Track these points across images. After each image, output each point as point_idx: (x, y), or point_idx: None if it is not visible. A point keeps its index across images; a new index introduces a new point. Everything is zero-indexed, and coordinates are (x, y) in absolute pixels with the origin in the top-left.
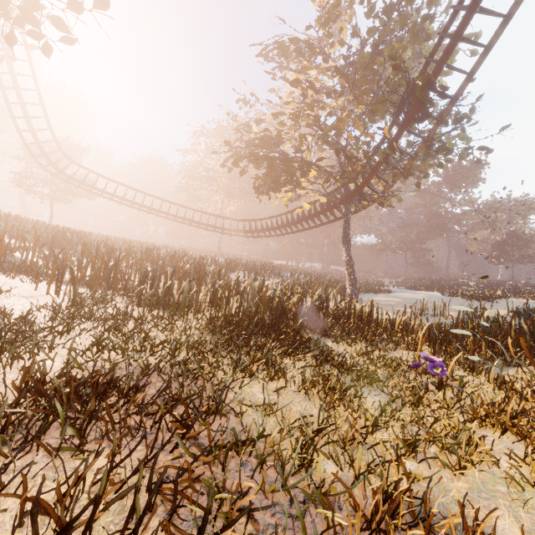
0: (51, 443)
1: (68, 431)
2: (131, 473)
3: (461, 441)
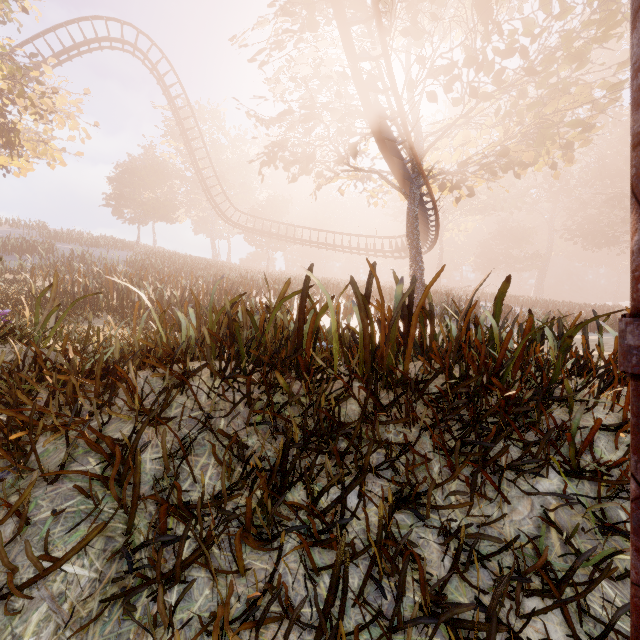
0: None
1: None
2: None
3: None
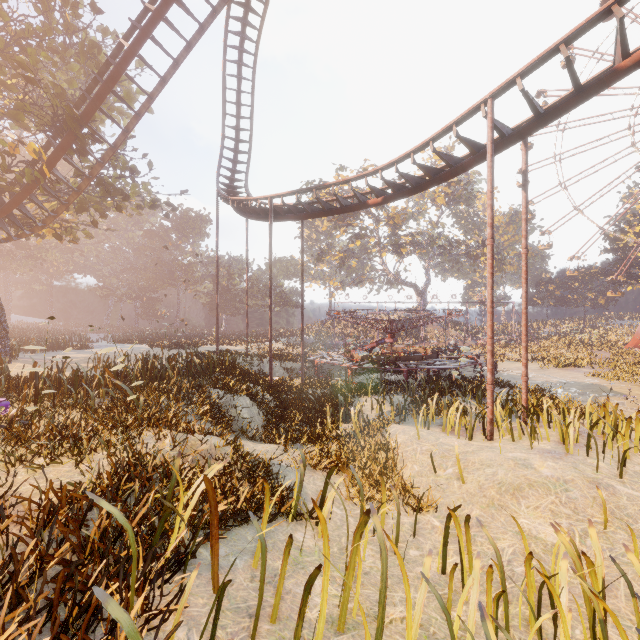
0: None
1: None
2: None
3: None
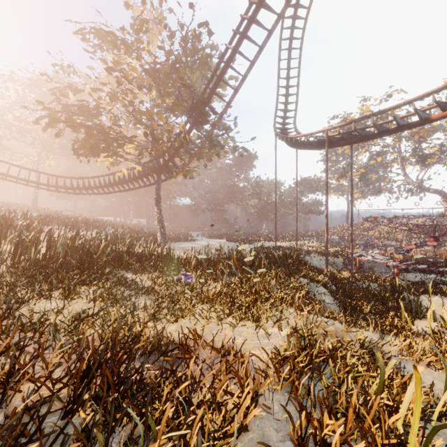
0: None
1: None
2: None
3: (183, 310)
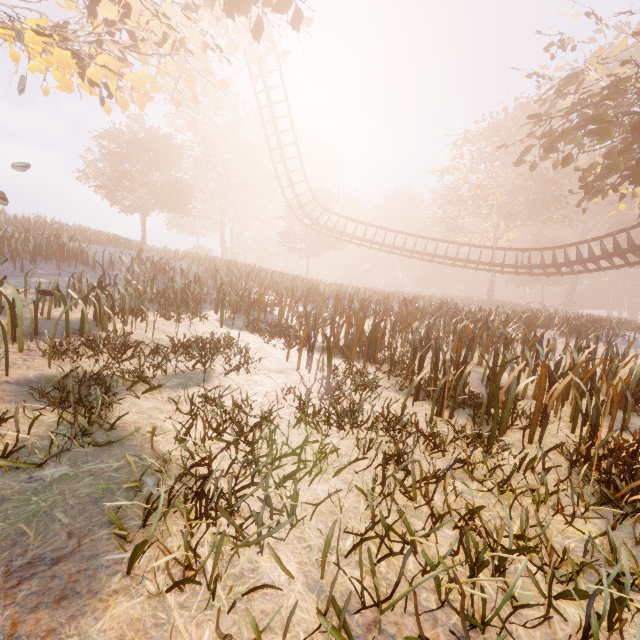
0: None
1: None
2: None
3: None
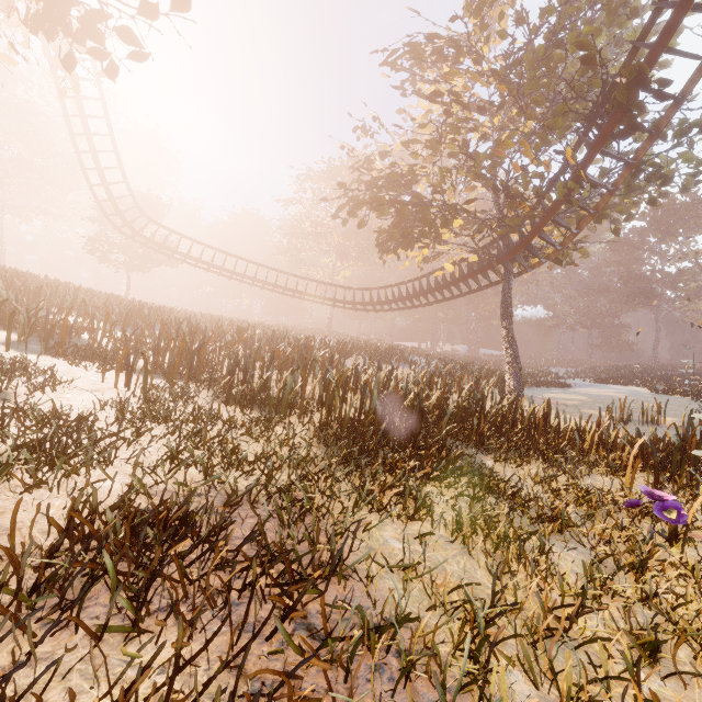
0: (97, 614)
1: (122, 595)
2: (205, 685)
3: None
